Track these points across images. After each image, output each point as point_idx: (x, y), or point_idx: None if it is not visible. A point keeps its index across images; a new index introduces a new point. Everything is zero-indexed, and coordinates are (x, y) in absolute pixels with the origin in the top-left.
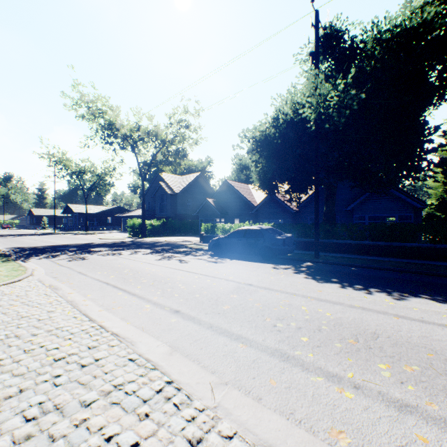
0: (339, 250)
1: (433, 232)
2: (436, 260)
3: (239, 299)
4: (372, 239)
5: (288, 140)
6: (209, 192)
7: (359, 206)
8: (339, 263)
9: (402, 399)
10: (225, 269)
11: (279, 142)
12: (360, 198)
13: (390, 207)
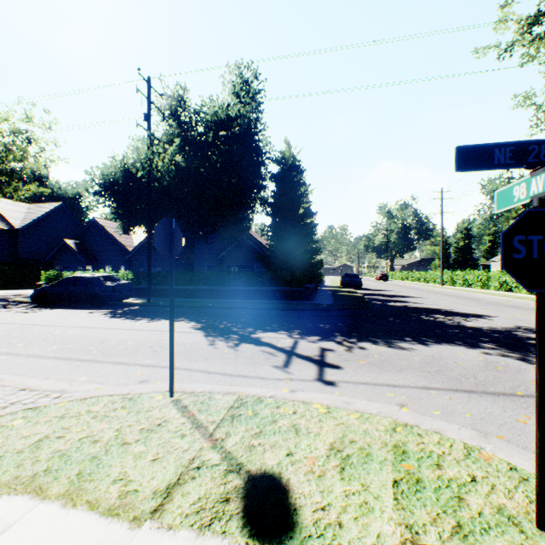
0: (184, 295)
1: (246, 278)
2: (245, 299)
3: (4, 333)
4: (210, 285)
5: (135, 189)
6: (78, 230)
7: (229, 255)
8: (162, 305)
9: (39, 354)
10: (28, 316)
11: (121, 189)
12: (228, 248)
13: (251, 257)
